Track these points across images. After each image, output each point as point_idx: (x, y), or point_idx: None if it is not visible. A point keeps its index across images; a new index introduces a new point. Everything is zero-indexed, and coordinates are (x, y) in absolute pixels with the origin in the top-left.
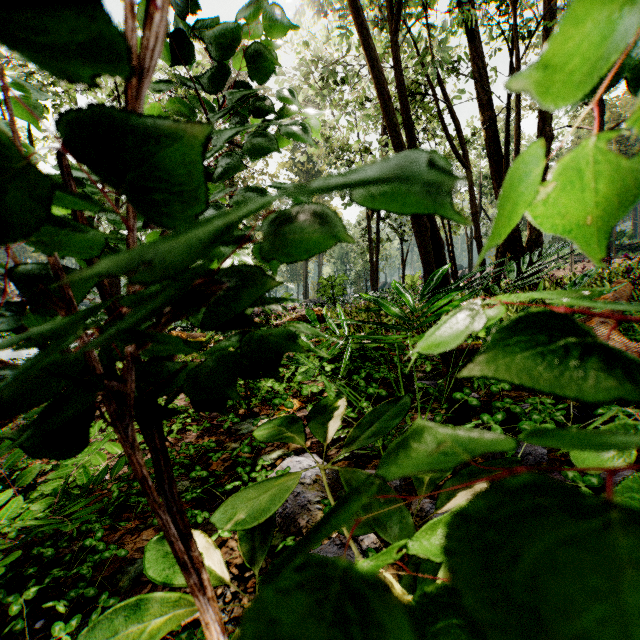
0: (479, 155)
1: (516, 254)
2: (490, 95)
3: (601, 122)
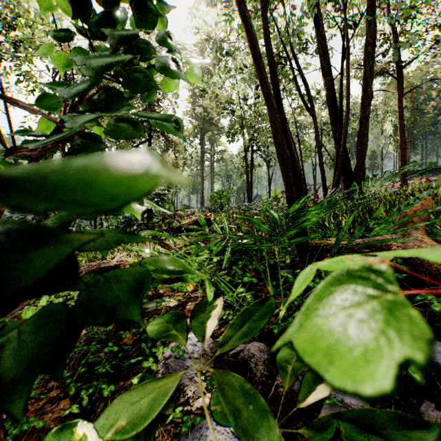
0: (320, 108)
1: (347, 176)
2: (329, 65)
3: (401, 87)
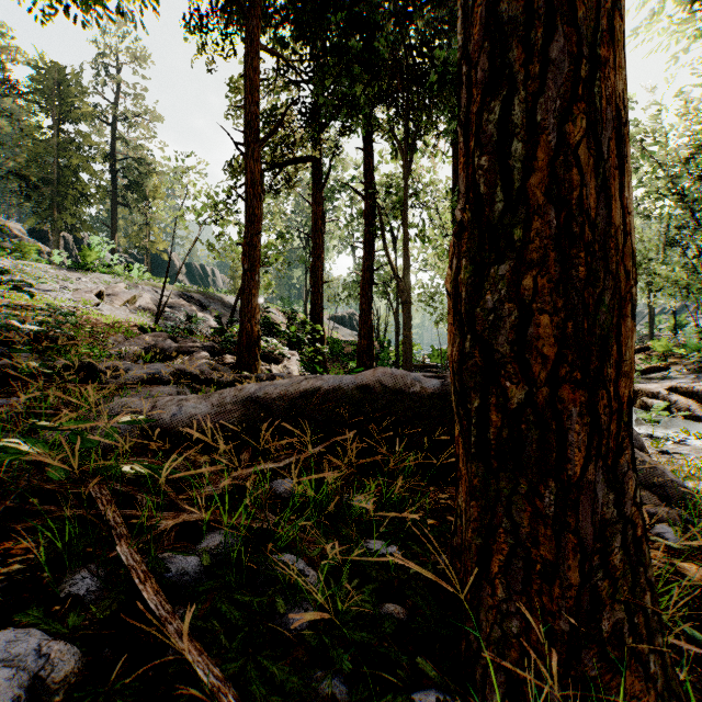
0: None
1: None
2: None
3: None
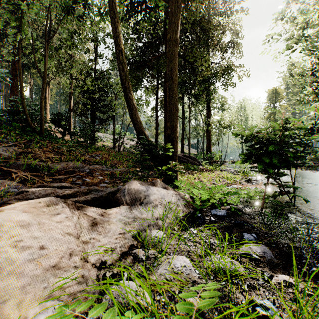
0: None
1: None
2: None
3: None
